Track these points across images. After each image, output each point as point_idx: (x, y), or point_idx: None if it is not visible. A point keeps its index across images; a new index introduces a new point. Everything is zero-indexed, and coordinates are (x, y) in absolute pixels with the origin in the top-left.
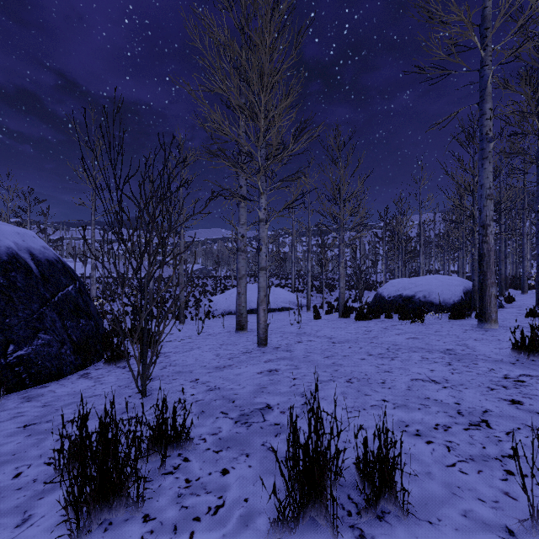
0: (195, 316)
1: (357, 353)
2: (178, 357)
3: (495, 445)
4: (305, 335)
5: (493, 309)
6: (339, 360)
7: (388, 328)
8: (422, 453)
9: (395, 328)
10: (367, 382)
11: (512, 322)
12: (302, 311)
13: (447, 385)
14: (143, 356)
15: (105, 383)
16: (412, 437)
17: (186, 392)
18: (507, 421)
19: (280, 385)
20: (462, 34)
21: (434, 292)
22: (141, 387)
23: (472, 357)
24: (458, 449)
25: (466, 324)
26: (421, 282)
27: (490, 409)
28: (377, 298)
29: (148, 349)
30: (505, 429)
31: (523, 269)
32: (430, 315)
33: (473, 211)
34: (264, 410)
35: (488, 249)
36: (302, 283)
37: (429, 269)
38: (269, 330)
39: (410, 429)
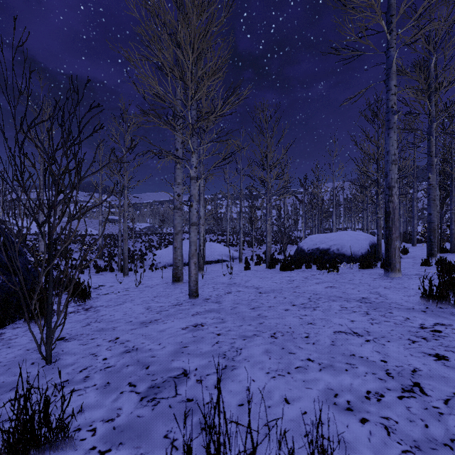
0: (133, 269)
1: (281, 303)
2: (108, 311)
3: (438, 421)
4: (235, 286)
5: (398, 260)
6: (265, 312)
7: (308, 277)
8: (358, 440)
9: (314, 278)
10: (291, 337)
11: (411, 270)
12: (235, 262)
13: (369, 338)
14: (47, 318)
15: (13, 346)
16: (343, 413)
17: (99, 355)
18: (440, 384)
19: (202, 343)
20: (372, 18)
21: (345, 246)
22: (45, 353)
23: (386, 305)
24: (398, 430)
25: (374, 273)
26: (335, 237)
27: (418, 368)
28: (298, 251)
29: (81, 303)
30: (442, 396)
31: (413, 226)
32: (343, 265)
33: (378, 177)
34: (179, 379)
35: (393, 208)
36: (236, 238)
37: (339, 227)
38: (203, 281)
39: (340, 400)
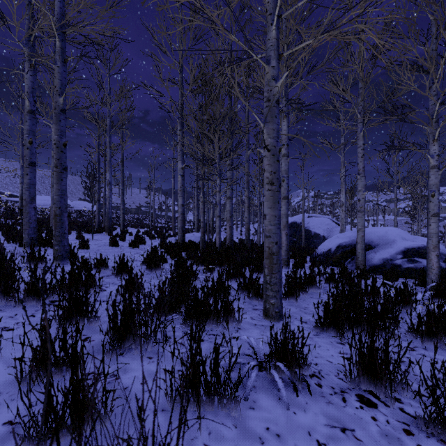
0: None
1: None
2: None
3: None
4: None
5: None
6: None
7: None
8: None
9: None
10: None
11: None
12: None
13: None
14: None
15: None
16: None
17: None
18: None
19: None
20: None
21: None
22: None
23: None
24: None
25: None
26: None
27: None
28: None
29: None
30: None
31: None
32: None
33: None
34: None
35: None
36: None
37: None
38: None
39: None
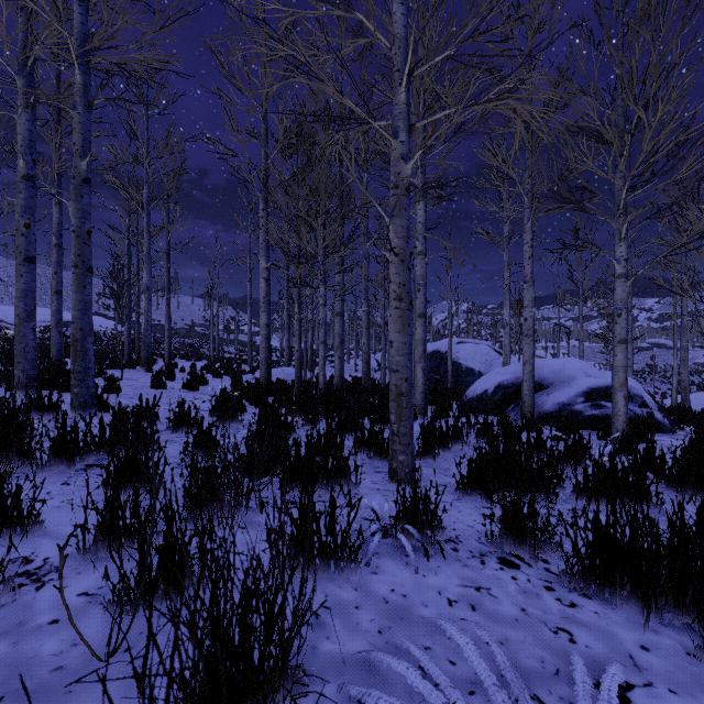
0: None
1: None
2: None
3: None
4: None
5: None
6: None
7: None
8: None
9: None
10: None
11: None
12: None
13: None
14: None
15: None
16: None
17: None
18: None
19: None
20: None
21: None
22: None
23: None
24: None
25: None
26: None
27: None
28: None
29: None
30: None
31: None
32: None
33: None
34: None
35: None
36: None
37: None
38: None
39: None
